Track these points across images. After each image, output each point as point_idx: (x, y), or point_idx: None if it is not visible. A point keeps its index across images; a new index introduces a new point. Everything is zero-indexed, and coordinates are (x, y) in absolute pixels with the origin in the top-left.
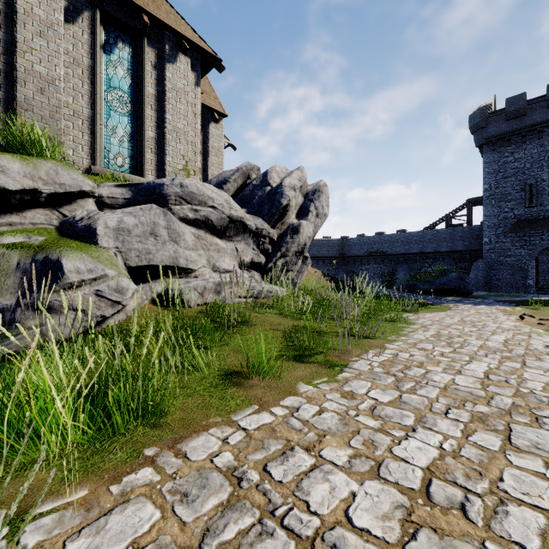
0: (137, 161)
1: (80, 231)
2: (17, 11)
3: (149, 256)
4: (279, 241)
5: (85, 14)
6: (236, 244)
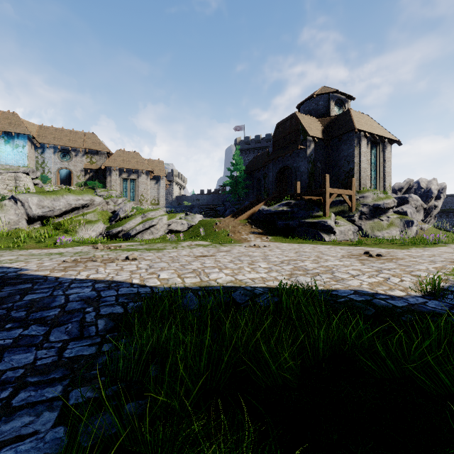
0: (377, 186)
1: (402, 213)
2: (361, 152)
3: (414, 219)
4: (428, 211)
5: (368, 144)
6: (419, 213)
